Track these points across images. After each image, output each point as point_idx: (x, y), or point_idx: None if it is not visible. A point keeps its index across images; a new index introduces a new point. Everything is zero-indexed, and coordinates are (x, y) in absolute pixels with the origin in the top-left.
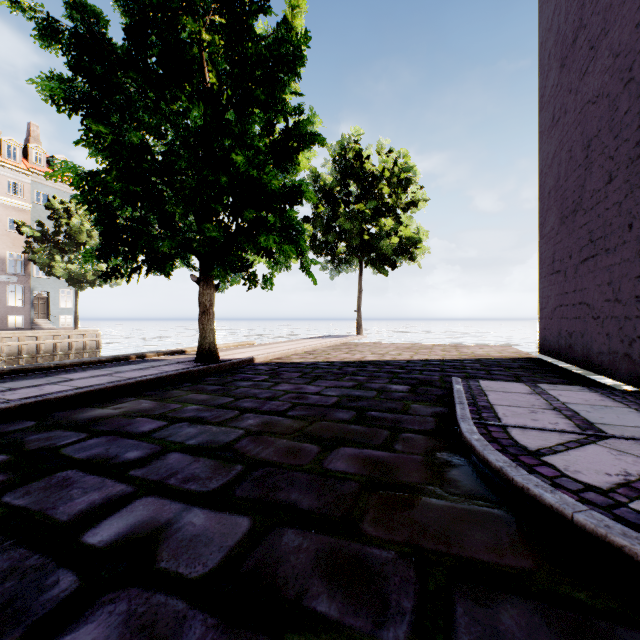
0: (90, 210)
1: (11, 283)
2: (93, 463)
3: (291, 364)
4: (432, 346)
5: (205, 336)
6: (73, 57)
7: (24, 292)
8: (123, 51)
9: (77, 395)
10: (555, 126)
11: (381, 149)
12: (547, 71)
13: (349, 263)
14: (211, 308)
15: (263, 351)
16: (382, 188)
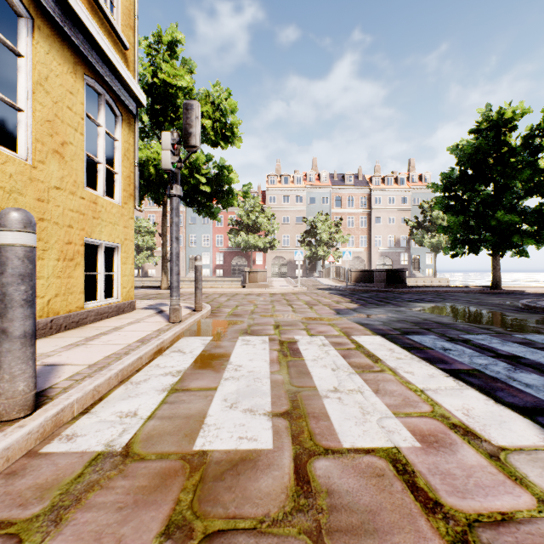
0: (447, 235)
1: (402, 252)
2: (449, 296)
3: None
4: None
5: (494, 278)
6: (442, 191)
7: (407, 256)
8: (458, 180)
9: (444, 291)
10: None
11: None
12: None
13: None
14: (497, 266)
15: (540, 289)
16: None
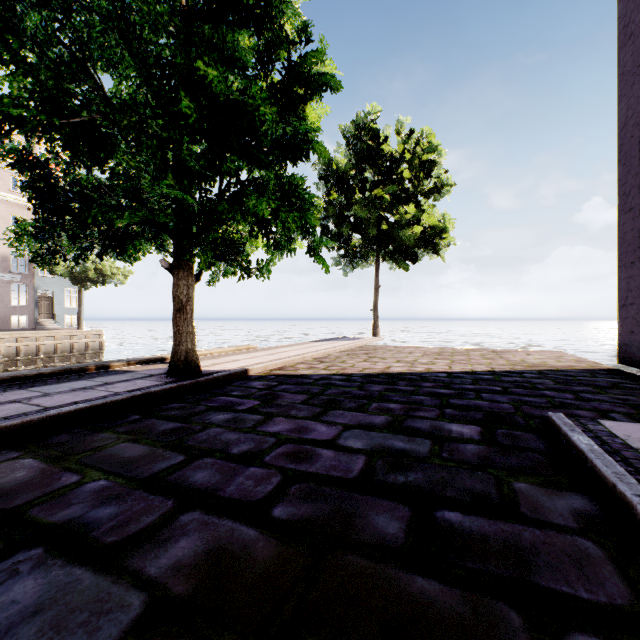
0: (13, 166)
1: (14, 282)
2: None
3: (295, 378)
4: (466, 351)
5: (180, 341)
6: None
7: (28, 291)
8: None
9: None
10: None
11: (400, 129)
12: None
13: (364, 257)
14: (188, 304)
15: (263, 358)
16: (402, 172)
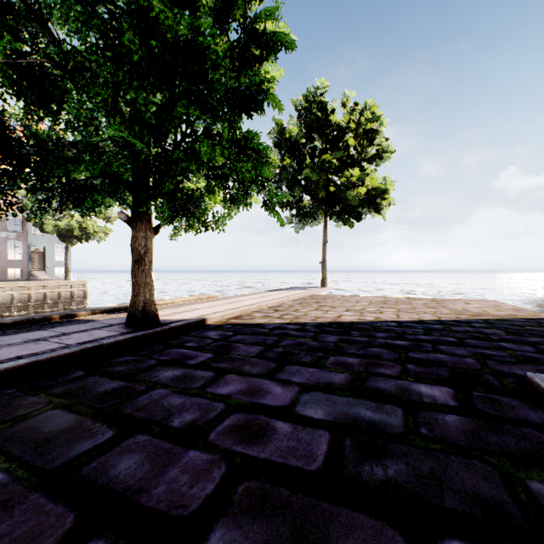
0: None
1: (11, 239)
2: None
3: (251, 327)
4: (408, 300)
5: (138, 292)
6: None
7: (22, 247)
8: None
9: None
10: None
11: (346, 102)
12: None
13: (313, 216)
14: (146, 256)
15: (221, 307)
16: (348, 140)
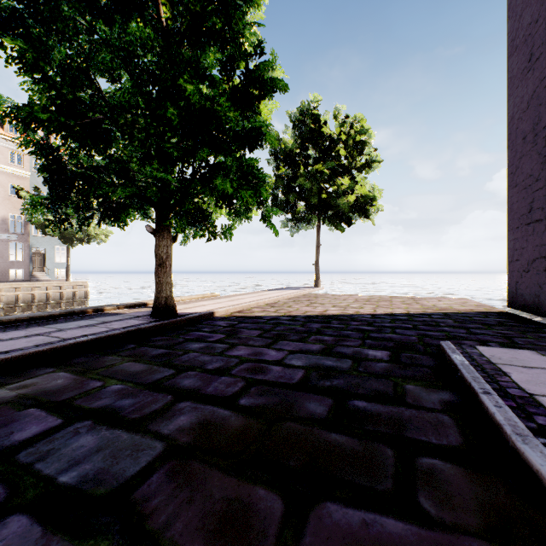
0: (33, 154)
1: (12, 241)
2: None
3: (251, 319)
4: (390, 298)
5: (161, 290)
6: None
7: (24, 249)
8: None
9: None
10: (534, 65)
11: (338, 115)
12: (521, 10)
13: (308, 221)
14: (168, 260)
15: (225, 304)
16: (339, 150)
